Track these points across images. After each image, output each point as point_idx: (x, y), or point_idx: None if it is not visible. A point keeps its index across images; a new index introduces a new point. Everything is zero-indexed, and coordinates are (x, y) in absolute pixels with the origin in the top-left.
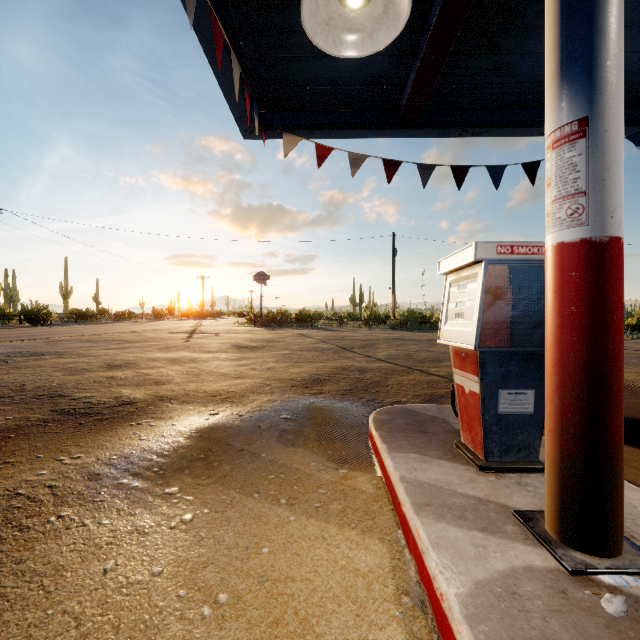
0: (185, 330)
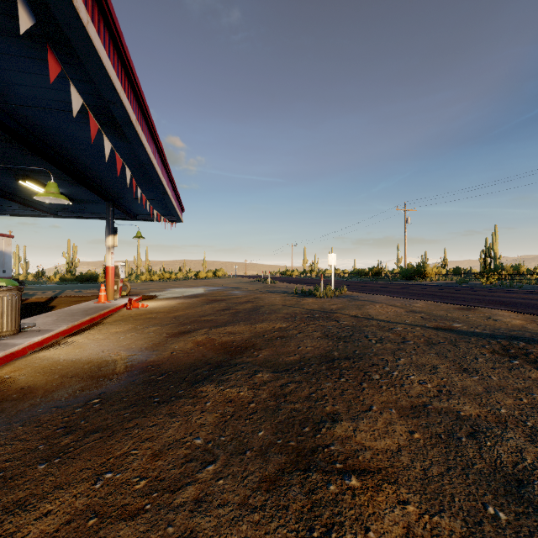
0: None
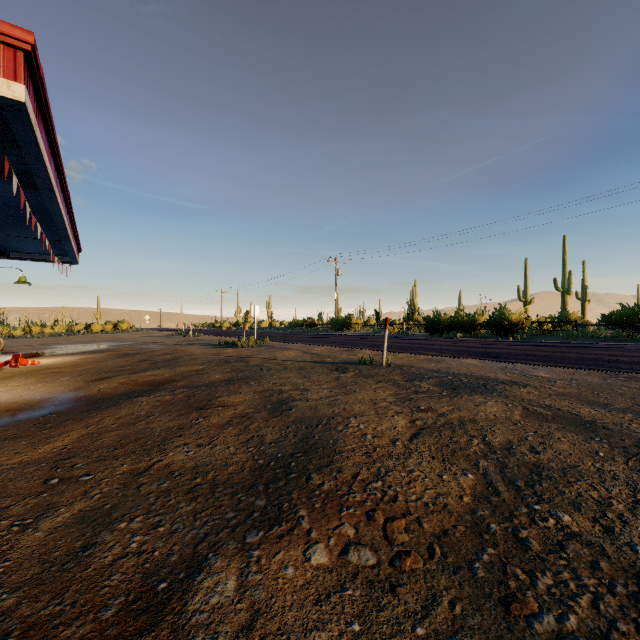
0: None
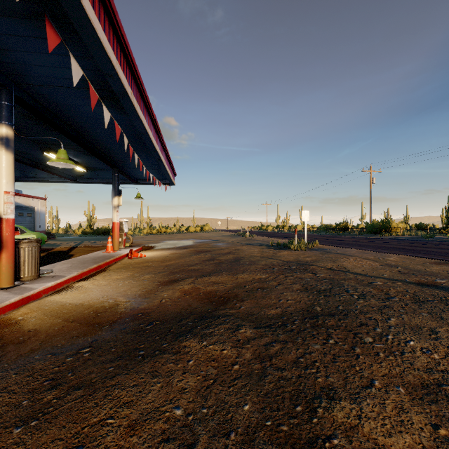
0: None
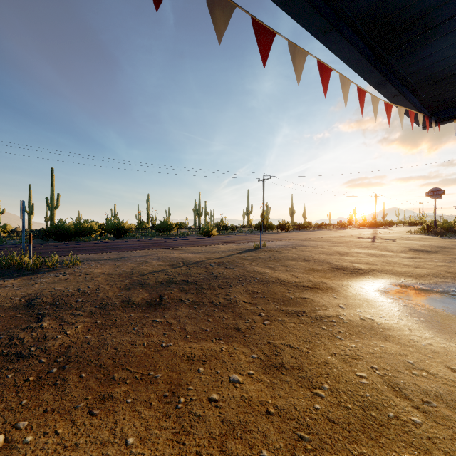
0: (367, 236)
